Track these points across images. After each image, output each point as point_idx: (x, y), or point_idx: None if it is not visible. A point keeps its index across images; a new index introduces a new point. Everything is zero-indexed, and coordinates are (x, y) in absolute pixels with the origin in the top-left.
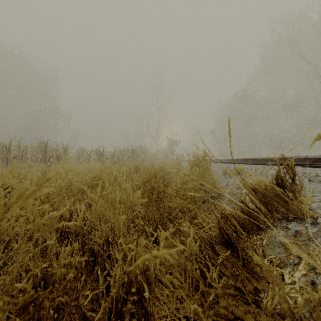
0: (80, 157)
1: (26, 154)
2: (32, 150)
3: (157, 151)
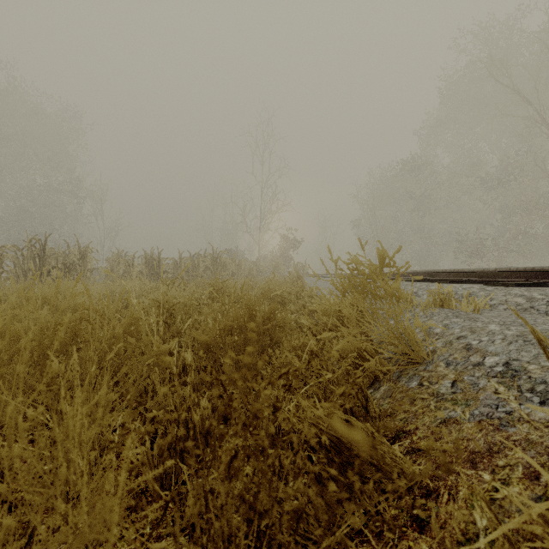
0: (114, 269)
1: (1, 263)
2: (15, 254)
3: (259, 258)
